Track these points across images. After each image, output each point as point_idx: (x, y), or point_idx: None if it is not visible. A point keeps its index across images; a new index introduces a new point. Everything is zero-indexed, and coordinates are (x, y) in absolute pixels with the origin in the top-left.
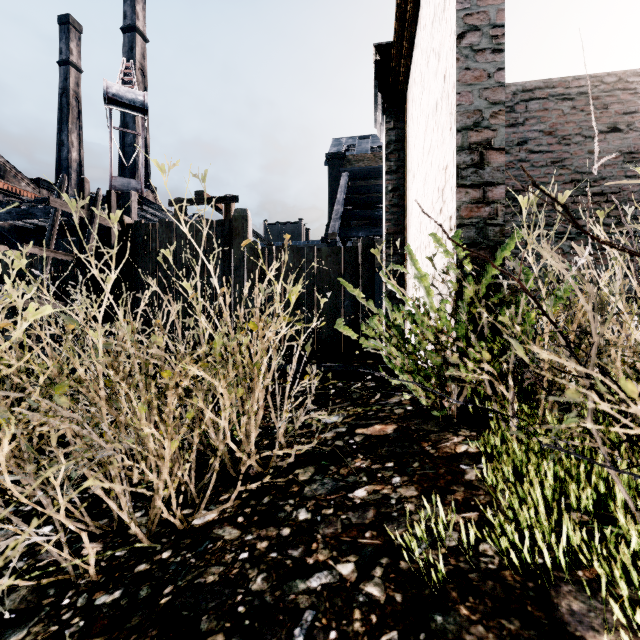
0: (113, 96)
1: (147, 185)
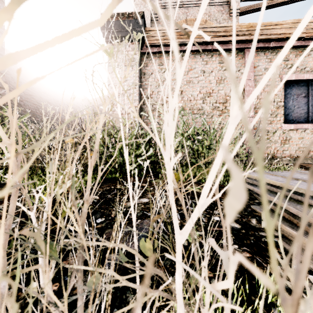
0: None
1: None
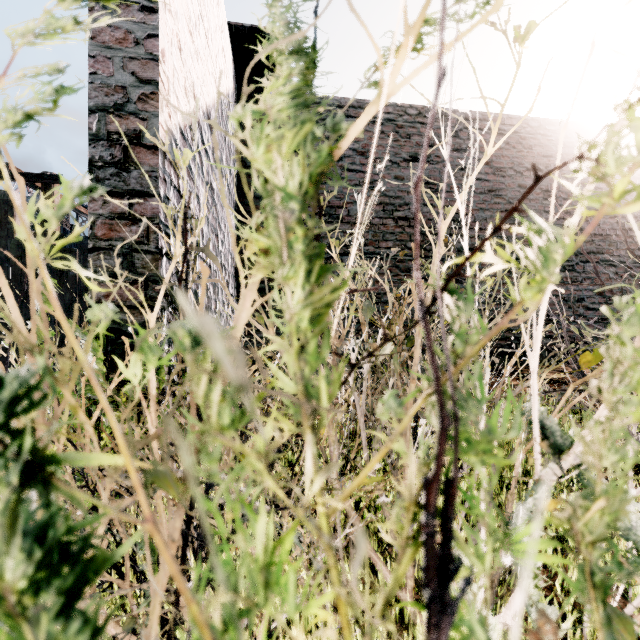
0: None
1: None
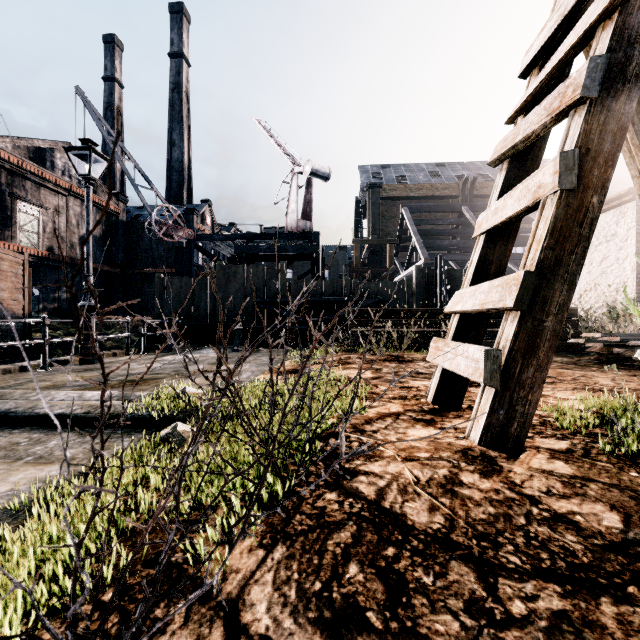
0: (315, 171)
1: (206, 200)
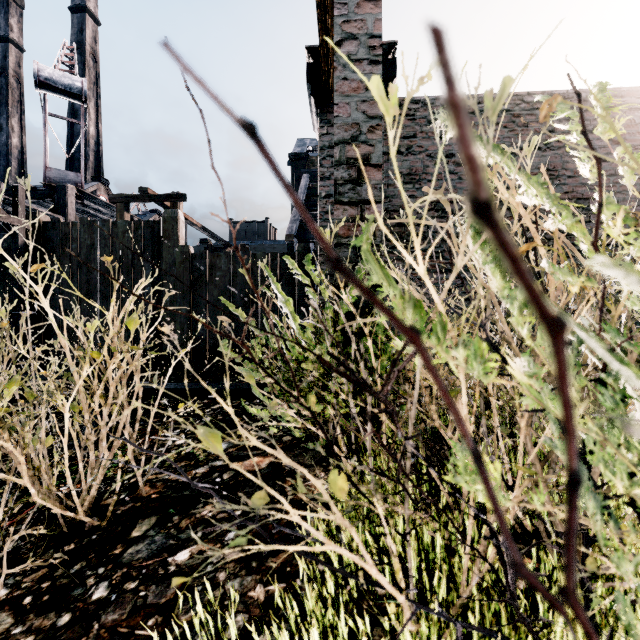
0: (45, 80)
1: (98, 177)
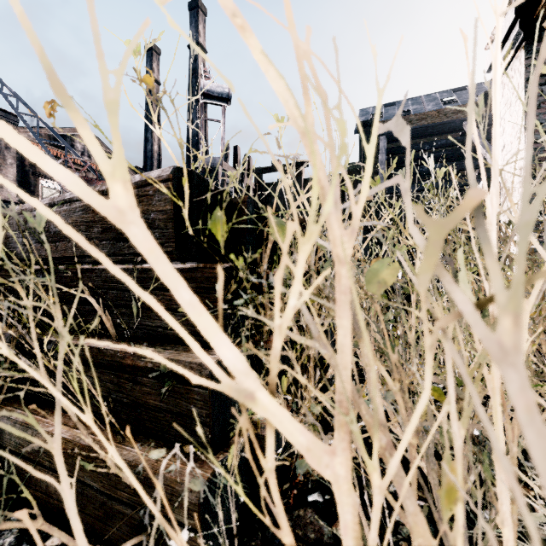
0: (207, 92)
1: None
